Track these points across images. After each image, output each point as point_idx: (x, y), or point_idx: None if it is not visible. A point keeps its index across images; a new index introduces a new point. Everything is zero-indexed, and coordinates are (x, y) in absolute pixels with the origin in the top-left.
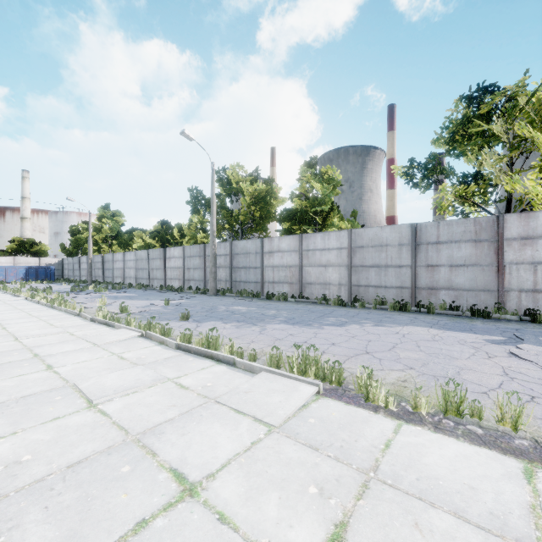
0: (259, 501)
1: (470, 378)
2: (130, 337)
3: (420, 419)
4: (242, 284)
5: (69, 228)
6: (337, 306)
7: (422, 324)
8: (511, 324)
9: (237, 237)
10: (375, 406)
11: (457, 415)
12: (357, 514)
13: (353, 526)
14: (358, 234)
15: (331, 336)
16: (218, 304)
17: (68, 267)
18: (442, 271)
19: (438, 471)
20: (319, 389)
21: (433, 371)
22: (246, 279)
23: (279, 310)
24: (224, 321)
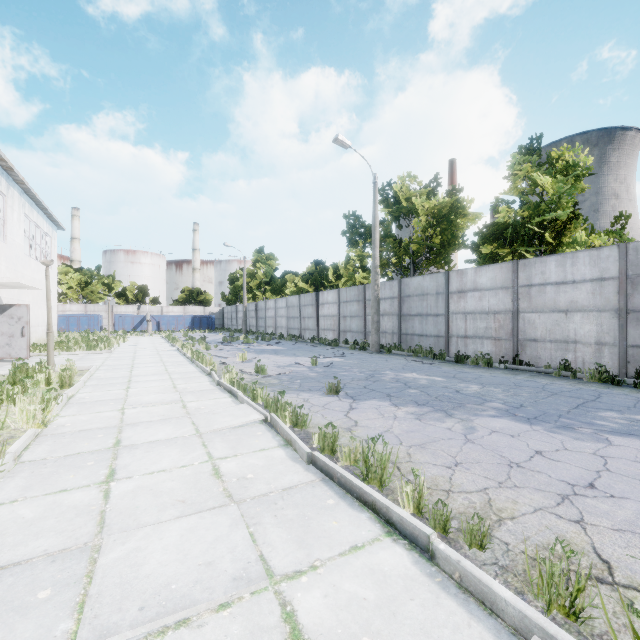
0: None
1: None
2: (248, 422)
3: None
4: (416, 339)
5: (229, 276)
6: (598, 382)
7: None
8: None
9: (407, 275)
10: None
11: None
12: None
13: None
14: None
15: None
16: (382, 367)
17: (227, 316)
18: None
19: None
20: None
21: None
22: (421, 331)
23: (484, 384)
24: (394, 401)
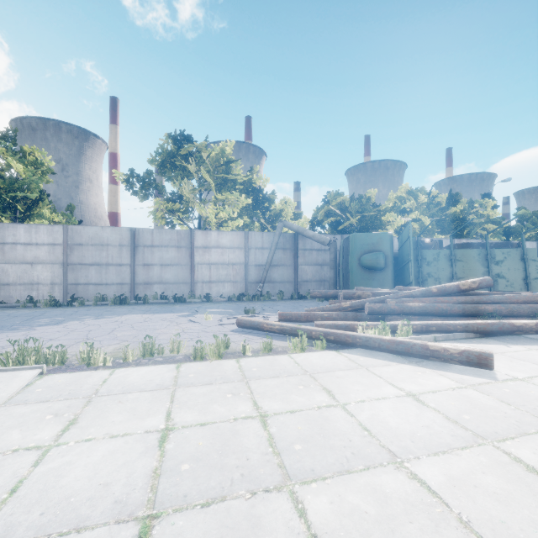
0: (2, 438)
1: (163, 337)
2: None
3: (128, 364)
4: None
5: None
6: (50, 307)
7: (138, 312)
8: (197, 304)
9: None
10: (96, 367)
11: (151, 356)
12: (85, 412)
13: (82, 417)
14: (77, 231)
15: (47, 334)
16: None
17: None
18: (155, 269)
19: (135, 381)
20: (43, 370)
21: (141, 339)
22: None
23: None
24: None
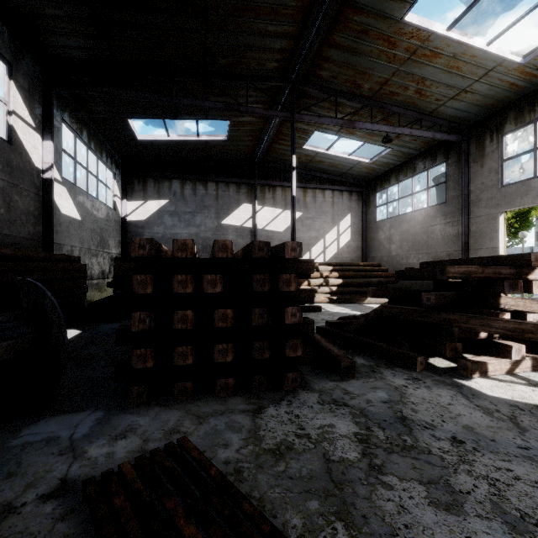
0: None
1: None
2: None
3: None
4: None
5: None
6: None
7: None
8: None
9: None
10: None
11: None
12: None
13: None
14: None
15: None
16: None
17: None
18: None
19: None
20: None
21: None
22: None
23: None
24: None
